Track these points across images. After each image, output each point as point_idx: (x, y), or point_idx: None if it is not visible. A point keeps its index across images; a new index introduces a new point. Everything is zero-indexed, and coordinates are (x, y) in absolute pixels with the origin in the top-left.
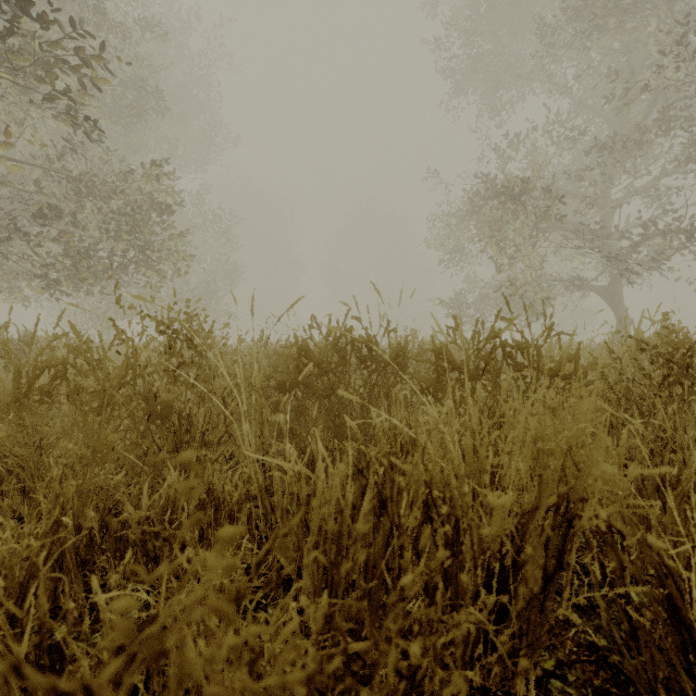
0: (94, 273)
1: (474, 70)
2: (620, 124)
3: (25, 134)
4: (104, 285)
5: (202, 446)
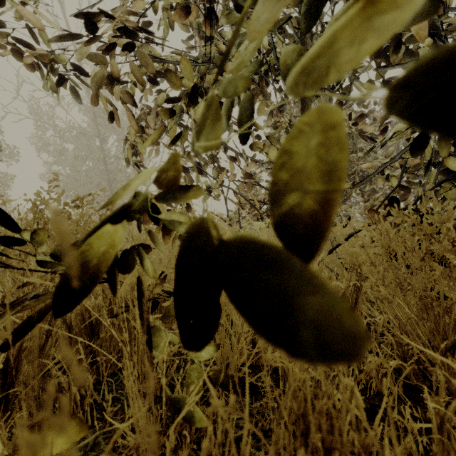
0: None
1: None
2: None
3: None
4: None
5: None
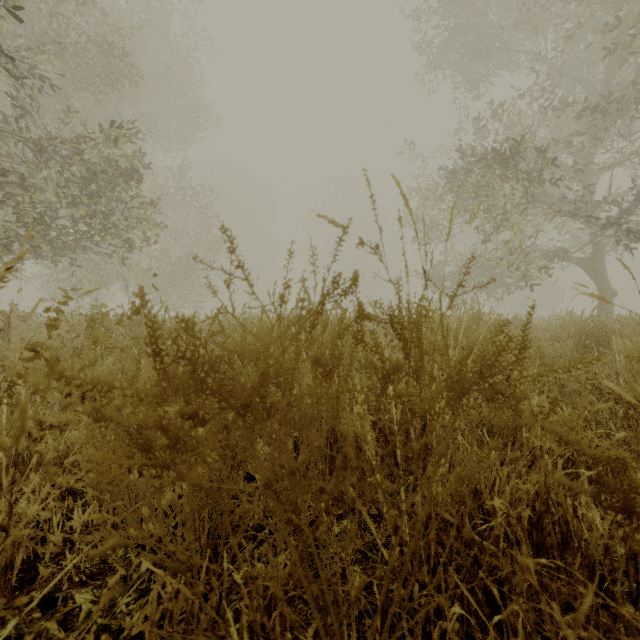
0: (48, 240)
1: (452, 40)
2: (604, 91)
3: None
4: (81, 258)
5: None
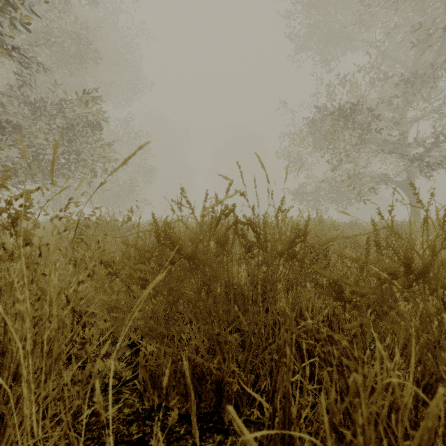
0: (41, 170)
1: (312, 33)
2: (414, 68)
3: (2, 75)
4: (59, 181)
5: (16, 379)
